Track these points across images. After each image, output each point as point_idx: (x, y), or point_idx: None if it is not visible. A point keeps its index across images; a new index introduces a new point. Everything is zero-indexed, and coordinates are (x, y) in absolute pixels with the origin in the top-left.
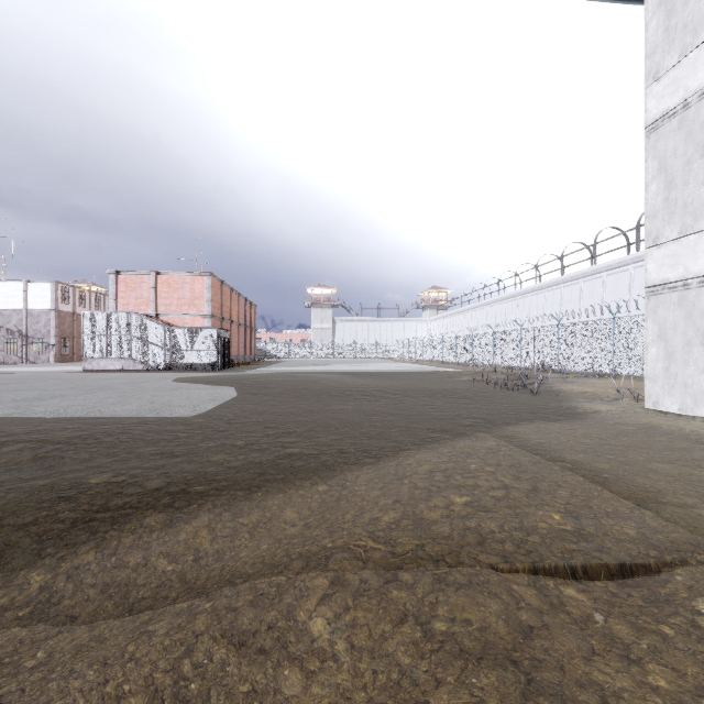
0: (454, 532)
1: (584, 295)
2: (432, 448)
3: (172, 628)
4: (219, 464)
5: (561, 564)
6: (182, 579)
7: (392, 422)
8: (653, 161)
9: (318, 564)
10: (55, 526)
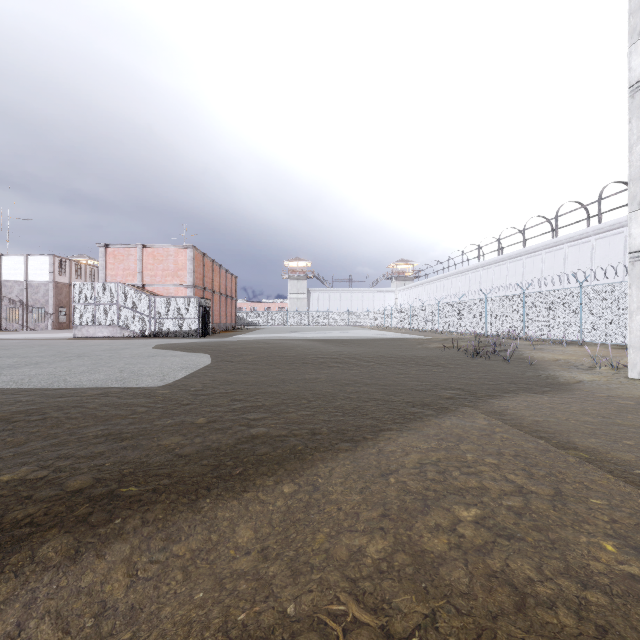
0: (475, 584)
1: (546, 266)
2: (416, 428)
3: None
4: (169, 451)
5: None
6: None
7: (367, 394)
8: (639, 121)
9: None
10: None
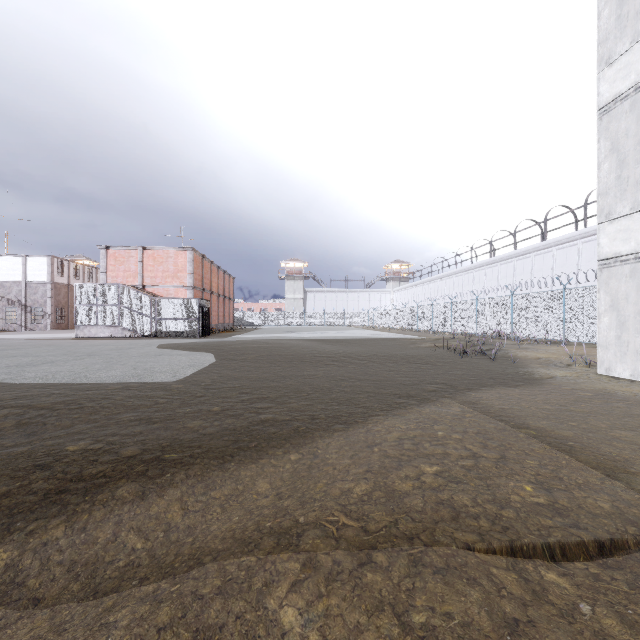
0: (427, 507)
1: (535, 268)
2: (400, 414)
3: (133, 621)
4: (194, 431)
5: (539, 543)
6: (151, 555)
7: (360, 388)
8: (606, 141)
9: (289, 544)
10: (27, 498)
